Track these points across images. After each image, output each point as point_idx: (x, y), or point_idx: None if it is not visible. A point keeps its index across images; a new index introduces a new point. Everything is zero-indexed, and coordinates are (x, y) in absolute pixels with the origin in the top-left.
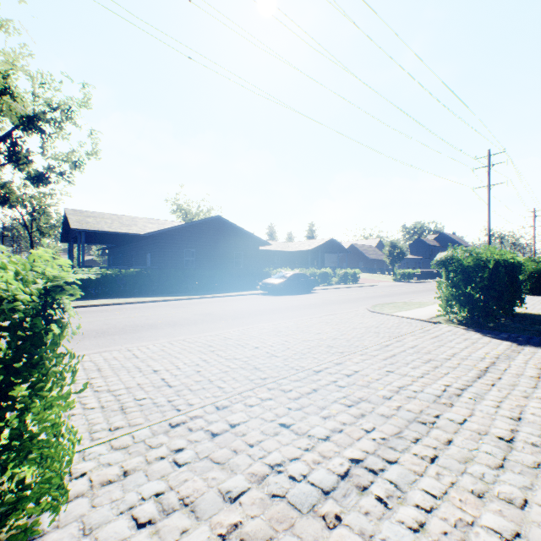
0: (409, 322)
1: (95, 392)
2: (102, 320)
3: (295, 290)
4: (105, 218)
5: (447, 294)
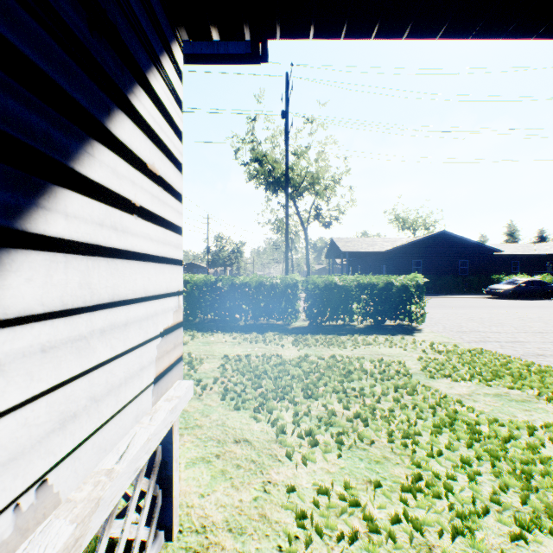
0: None
1: None
2: None
3: (527, 296)
4: (355, 242)
5: None
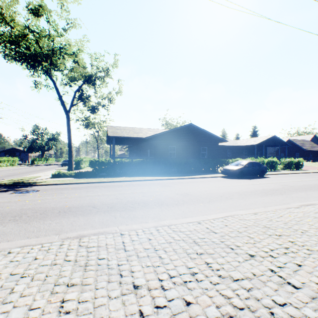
0: None
1: None
2: (115, 194)
3: (250, 175)
4: (125, 129)
5: None
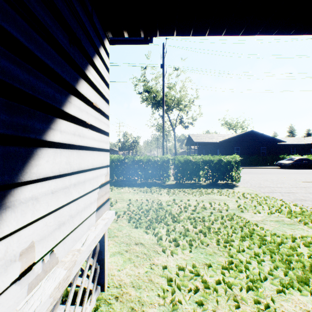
0: None
1: None
2: None
3: (299, 167)
4: (202, 136)
5: None
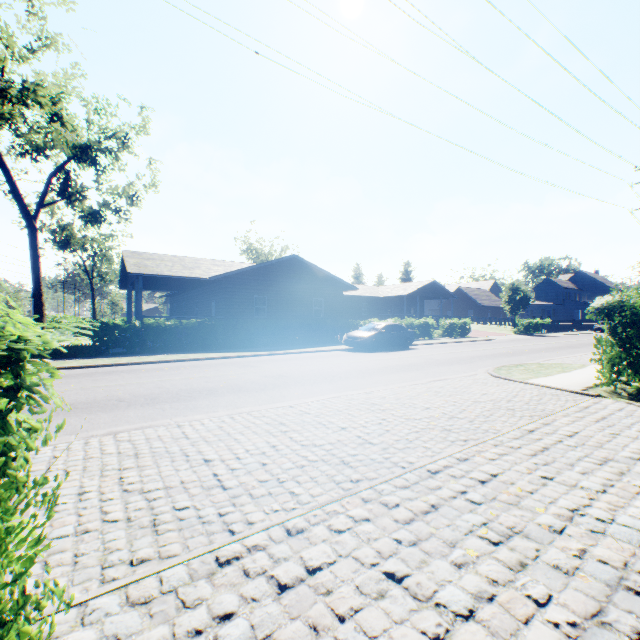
0: (554, 394)
1: (124, 493)
2: (155, 382)
3: (388, 345)
4: (165, 260)
5: (611, 356)
